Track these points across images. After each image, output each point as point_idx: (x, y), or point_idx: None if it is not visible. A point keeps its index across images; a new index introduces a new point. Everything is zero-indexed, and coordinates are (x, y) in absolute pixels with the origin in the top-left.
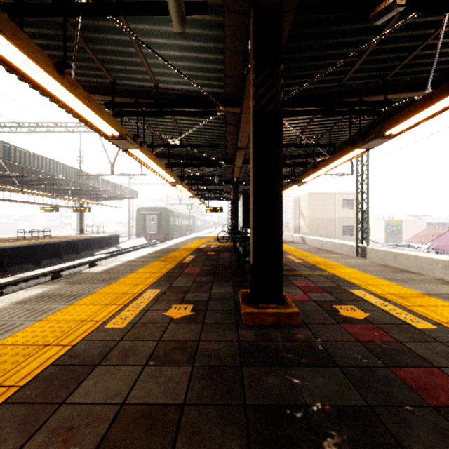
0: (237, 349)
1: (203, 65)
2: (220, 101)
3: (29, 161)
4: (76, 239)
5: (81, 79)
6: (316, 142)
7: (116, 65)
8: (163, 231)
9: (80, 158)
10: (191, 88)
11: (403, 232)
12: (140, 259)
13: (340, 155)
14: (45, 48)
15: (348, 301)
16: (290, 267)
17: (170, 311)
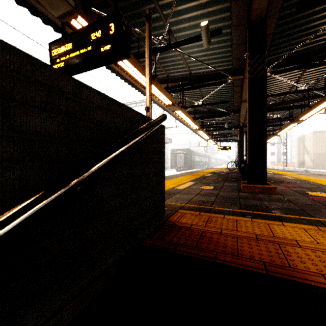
0: (237, 196)
1: (218, 56)
2: (229, 73)
3: None
4: None
5: None
6: (313, 86)
7: (170, 67)
8: (188, 165)
9: None
10: (210, 69)
11: None
12: (179, 174)
13: None
14: None
15: (320, 191)
16: (283, 180)
17: (202, 187)
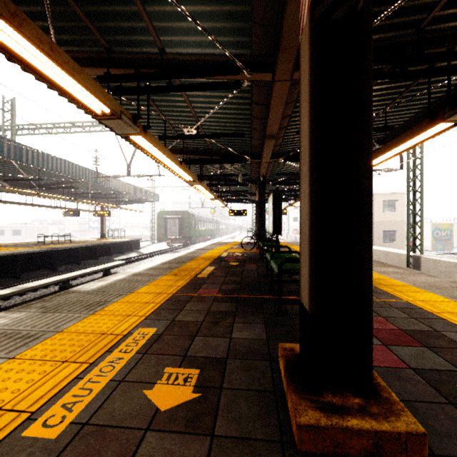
0: None
1: (221, 8)
2: (245, 66)
3: (42, 162)
4: (95, 244)
5: (72, 50)
6: None
7: (108, 21)
8: (185, 236)
9: (96, 159)
10: (206, 50)
11: (455, 237)
12: (149, 271)
13: (409, 136)
14: (18, 1)
15: None
16: None
17: (158, 388)
